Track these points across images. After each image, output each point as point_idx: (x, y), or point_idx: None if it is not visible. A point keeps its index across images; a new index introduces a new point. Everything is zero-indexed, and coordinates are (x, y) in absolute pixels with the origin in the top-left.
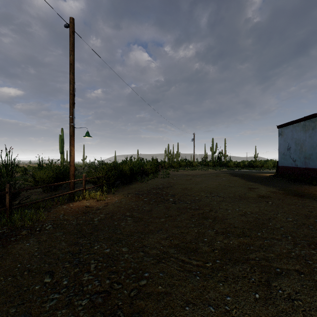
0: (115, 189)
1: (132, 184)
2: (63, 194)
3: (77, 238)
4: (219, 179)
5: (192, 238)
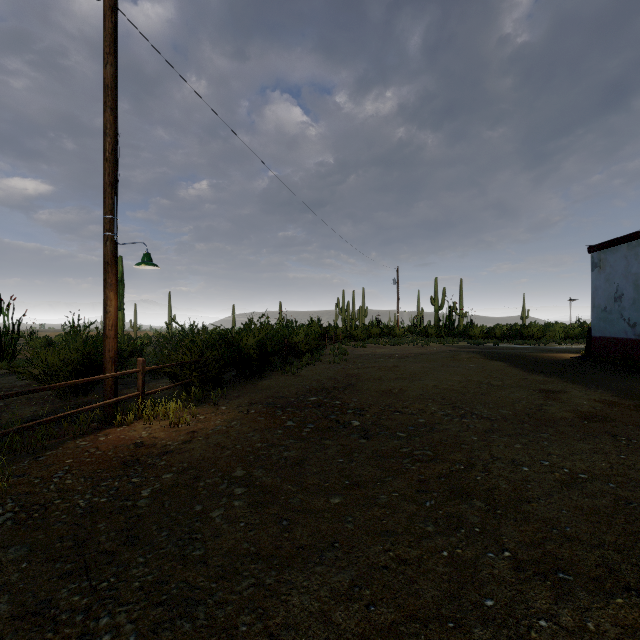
0: (220, 392)
1: (265, 378)
2: (79, 411)
3: (59, 578)
4: (461, 366)
5: (440, 596)
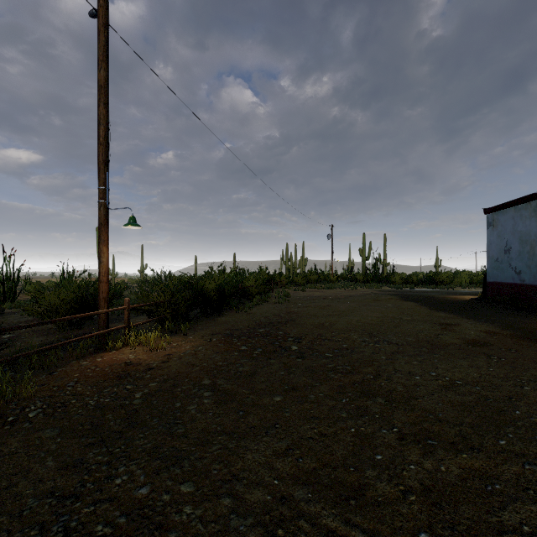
0: (188, 325)
1: (223, 315)
2: (82, 339)
3: (85, 447)
4: (380, 305)
5: (347, 454)
